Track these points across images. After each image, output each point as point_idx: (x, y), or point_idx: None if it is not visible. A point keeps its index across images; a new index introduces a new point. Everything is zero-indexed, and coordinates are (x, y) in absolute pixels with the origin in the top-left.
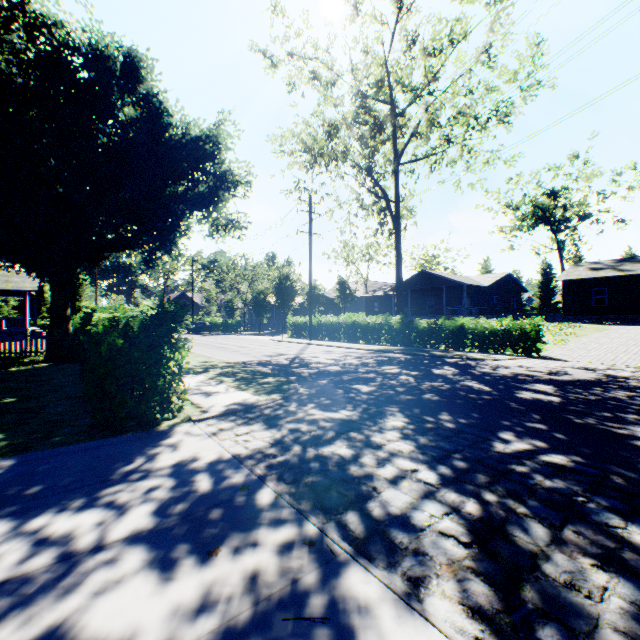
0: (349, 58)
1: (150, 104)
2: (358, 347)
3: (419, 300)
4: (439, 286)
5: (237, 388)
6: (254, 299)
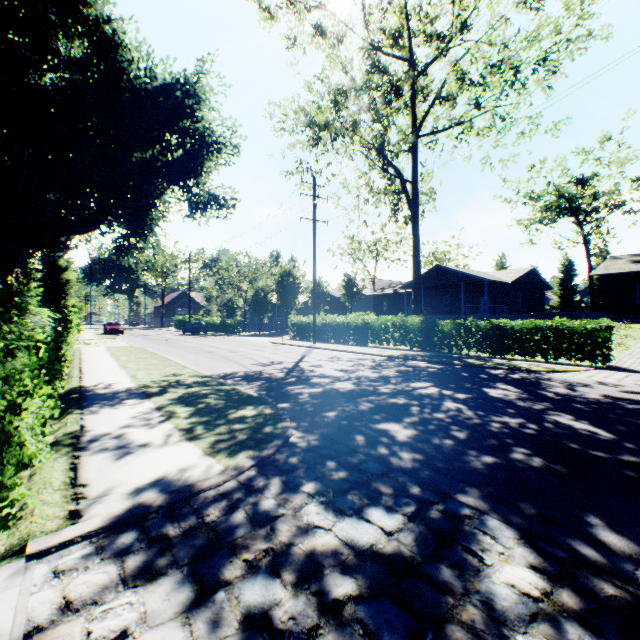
0: None
1: (101, 35)
2: (371, 352)
3: (432, 298)
4: (456, 282)
5: (186, 433)
6: (254, 297)
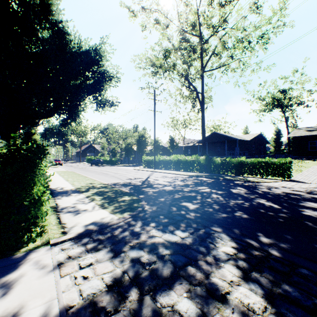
0: (176, 8)
1: (57, 28)
2: (181, 173)
3: (212, 148)
4: (223, 140)
5: (101, 206)
6: (125, 147)
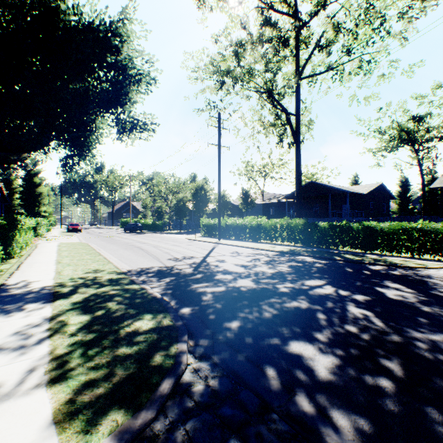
0: None
1: None
2: (264, 248)
3: (306, 206)
4: (325, 194)
5: (54, 367)
6: (176, 205)
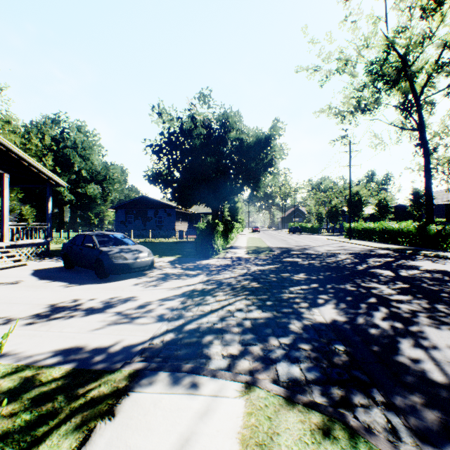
0: (355, 51)
1: (239, 132)
2: (370, 245)
3: None
4: None
5: (247, 253)
6: (328, 211)
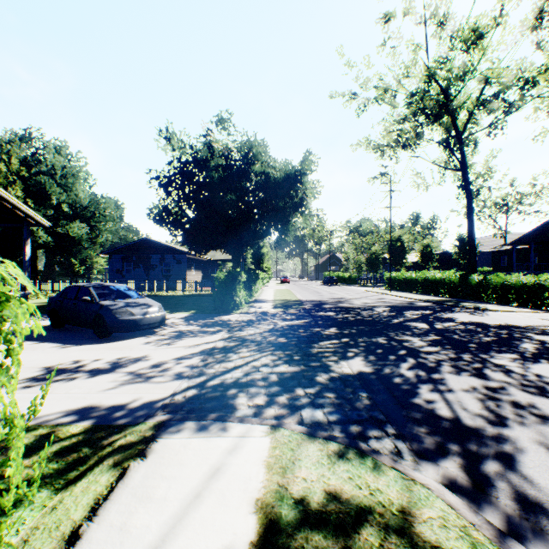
0: (395, 79)
1: (265, 165)
2: (410, 297)
3: None
4: None
5: (274, 307)
6: (368, 259)
